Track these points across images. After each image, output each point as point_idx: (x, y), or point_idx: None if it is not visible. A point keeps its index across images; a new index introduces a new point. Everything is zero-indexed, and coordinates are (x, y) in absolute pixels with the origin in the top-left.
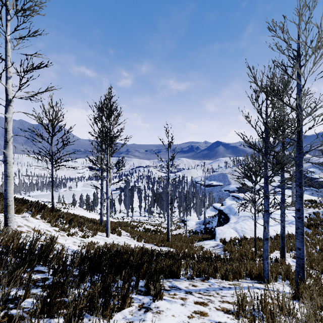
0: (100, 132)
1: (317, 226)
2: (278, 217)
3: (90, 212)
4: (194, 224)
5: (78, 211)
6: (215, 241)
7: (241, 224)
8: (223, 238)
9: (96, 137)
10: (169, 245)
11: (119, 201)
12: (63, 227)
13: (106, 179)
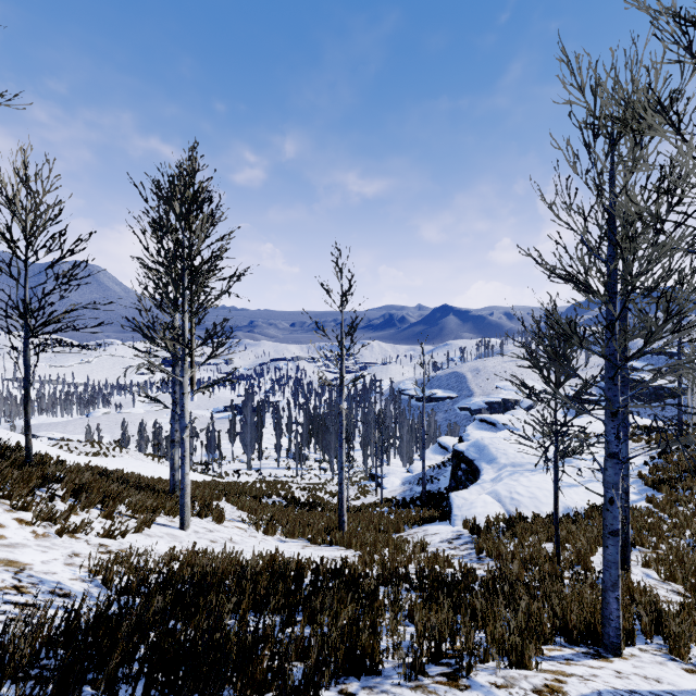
0: (160, 251)
1: (673, 485)
2: (587, 465)
3: (161, 461)
4: (397, 485)
5: (127, 460)
6: (451, 526)
7: (508, 483)
8: (471, 519)
9: (157, 270)
10: (345, 540)
11: (230, 436)
12: (49, 512)
13: (181, 379)
